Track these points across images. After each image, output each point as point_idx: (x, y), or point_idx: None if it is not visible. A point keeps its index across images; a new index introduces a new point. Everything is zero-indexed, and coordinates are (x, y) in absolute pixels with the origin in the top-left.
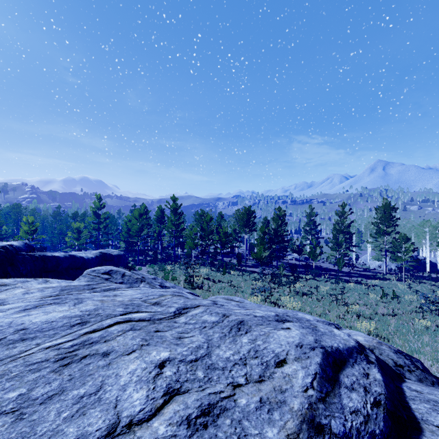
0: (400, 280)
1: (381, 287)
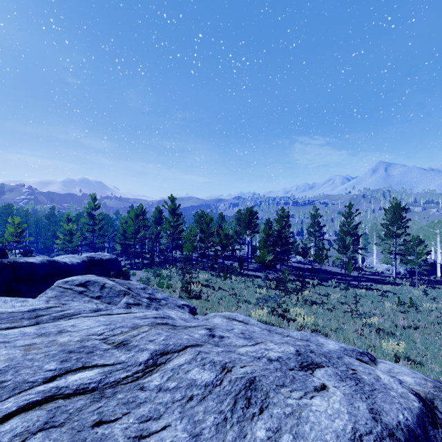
0: (411, 285)
1: (393, 293)
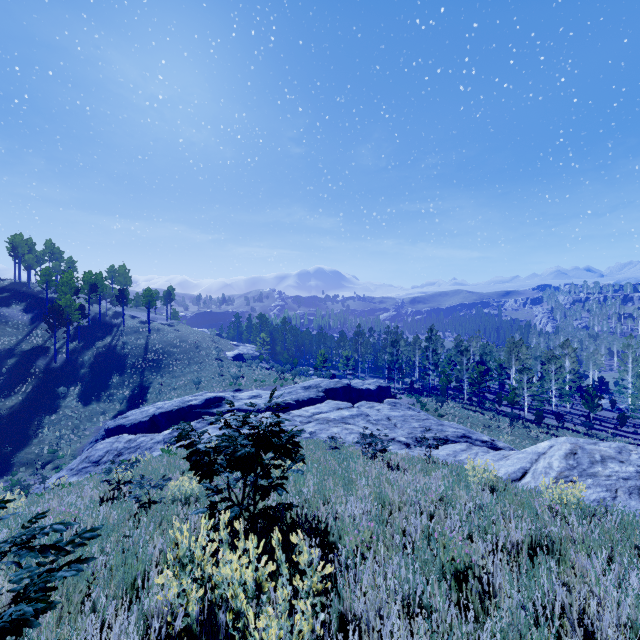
0: None
1: None
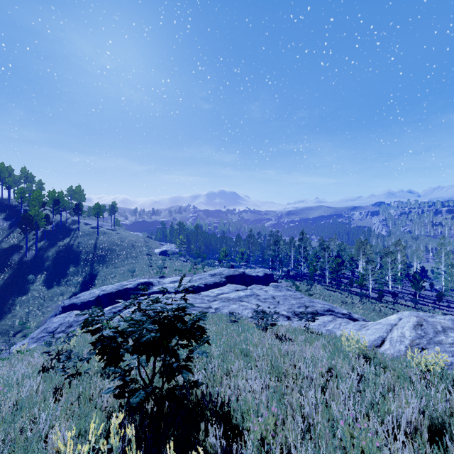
0: None
1: None
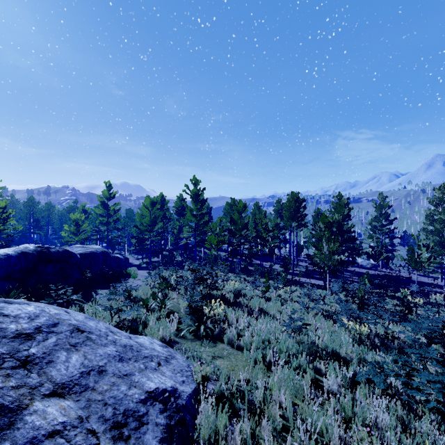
0: None
1: None
